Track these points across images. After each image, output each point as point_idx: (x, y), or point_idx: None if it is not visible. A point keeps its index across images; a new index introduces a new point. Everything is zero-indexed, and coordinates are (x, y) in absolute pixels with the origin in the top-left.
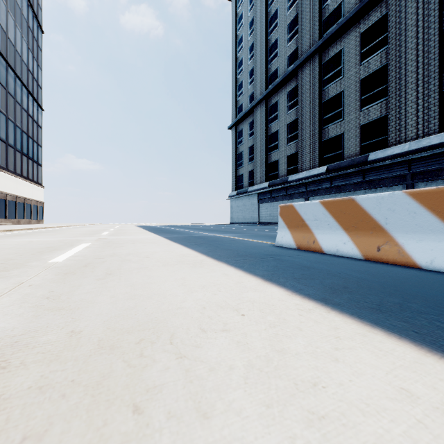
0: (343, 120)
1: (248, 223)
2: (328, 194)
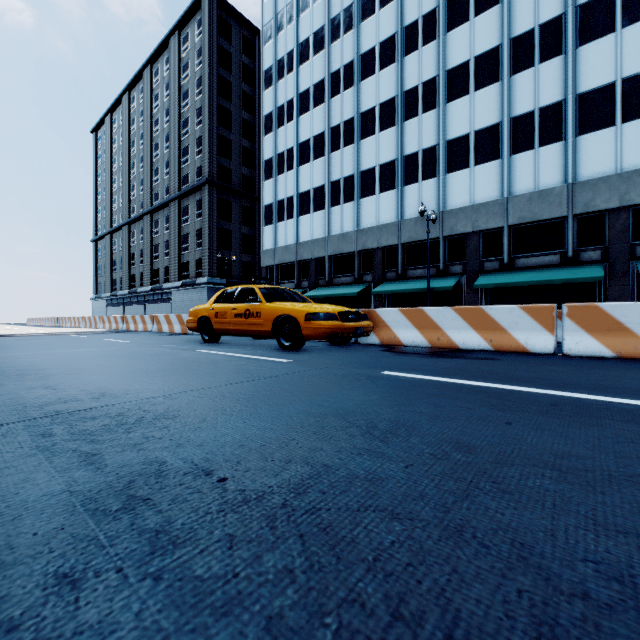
0: (136, 267)
1: None
2: (129, 305)
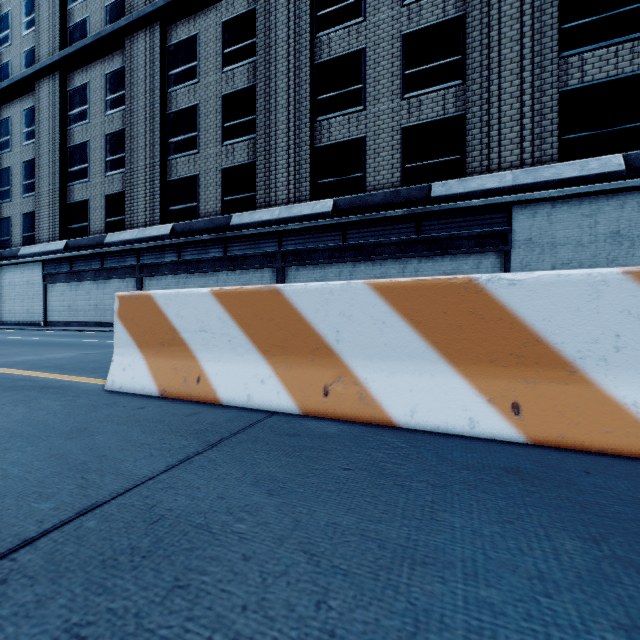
0: (199, 153)
1: (20, 323)
2: (175, 274)
